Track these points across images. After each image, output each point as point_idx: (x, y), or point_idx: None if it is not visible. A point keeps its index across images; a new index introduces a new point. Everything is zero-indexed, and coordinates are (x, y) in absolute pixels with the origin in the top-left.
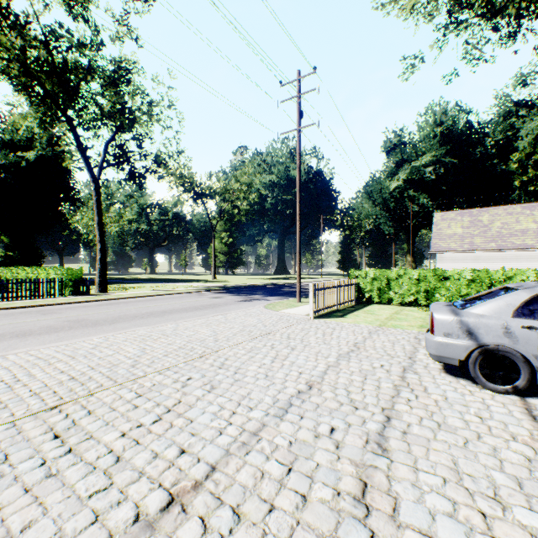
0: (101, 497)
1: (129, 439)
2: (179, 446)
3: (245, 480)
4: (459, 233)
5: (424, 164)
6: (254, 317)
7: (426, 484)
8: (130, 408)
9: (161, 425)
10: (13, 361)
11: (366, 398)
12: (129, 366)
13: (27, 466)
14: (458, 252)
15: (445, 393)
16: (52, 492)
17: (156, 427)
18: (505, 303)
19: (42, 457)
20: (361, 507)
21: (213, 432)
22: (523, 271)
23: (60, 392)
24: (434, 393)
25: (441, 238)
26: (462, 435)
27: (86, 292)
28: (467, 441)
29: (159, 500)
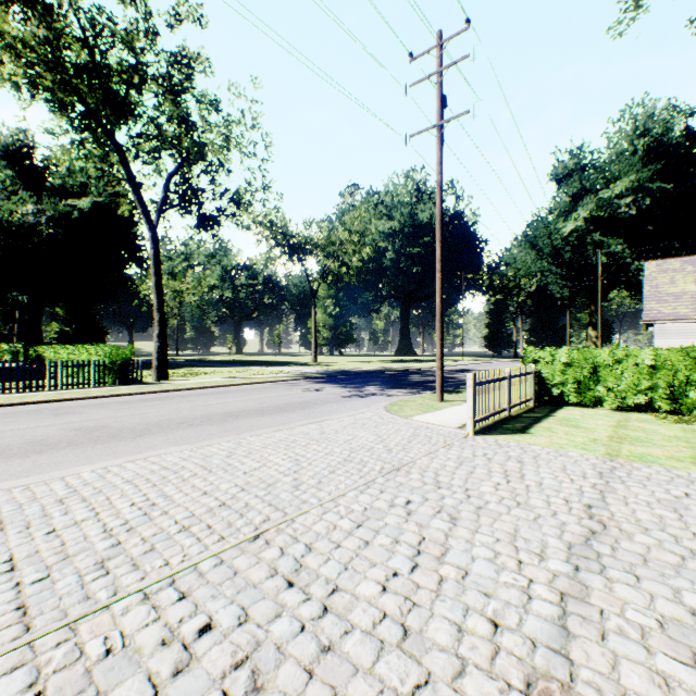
0: None
1: None
2: None
3: None
4: (691, 291)
5: (619, 194)
6: (369, 429)
7: None
8: None
9: None
10: None
11: None
12: (93, 562)
13: None
14: (693, 321)
15: None
16: None
17: None
18: None
19: None
20: None
21: None
22: None
23: None
24: None
25: (661, 299)
26: None
27: (136, 380)
28: None
29: None
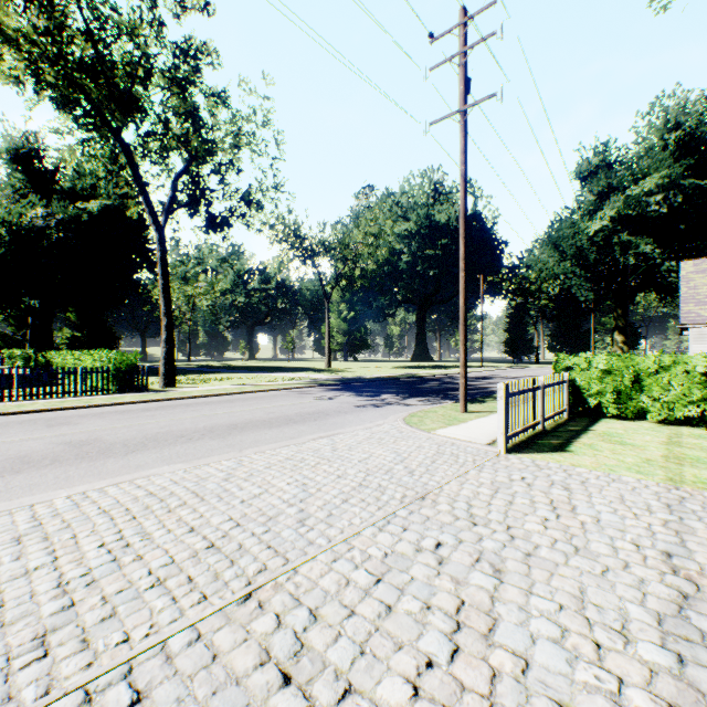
0: None
1: None
2: None
3: None
4: None
5: (648, 191)
6: (386, 446)
7: None
8: None
9: None
10: None
11: None
12: (31, 636)
13: None
14: None
15: None
16: None
17: None
18: None
19: None
20: None
21: None
22: None
23: None
24: None
25: (699, 301)
26: None
27: (142, 388)
28: None
29: None
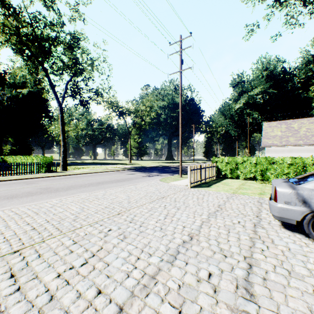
0: None
1: (62, 279)
2: (97, 287)
3: None
4: (279, 135)
5: (256, 93)
6: (153, 186)
7: None
8: (67, 253)
9: (86, 268)
10: (0, 215)
11: (231, 248)
12: (72, 220)
13: None
14: (279, 146)
15: (288, 245)
16: None
17: (83, 269)
18: None
19: None
20: None
21: (122, 275)
22: None
23: (23, 239)
24: (279, 245)
25: (268, 138)
26: (309, 282)
27: (54, 171)
28: None
29: None
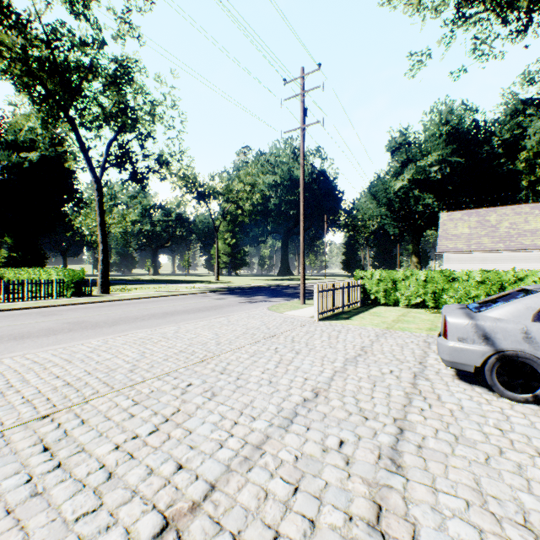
0: (88, 520)
1: (122, 452)
2: (176, 461)
3: (247, 501)
4: (466, 233)
5: (430, 163)
6: (257, 319)
7: (447, 508)
8: (126, 418)
9: (158, 437)
10: (8, 365)
11: (376, 407)
12: (128, 370)
13: (11, 483)
14: (465, 253)
15: (461, 402)
16: (36, 514)
17: (153, 439)
18: (524, 306)
19: (28, 473)
20: (377, 535)
21: (213, 445)
22: (534, 272)
23: (54, 400)
24: (448, 402)
25: (448, 238)
26: (483, 449)
27: (88, 294)
28: (489, 457)
29: (152, 525)
